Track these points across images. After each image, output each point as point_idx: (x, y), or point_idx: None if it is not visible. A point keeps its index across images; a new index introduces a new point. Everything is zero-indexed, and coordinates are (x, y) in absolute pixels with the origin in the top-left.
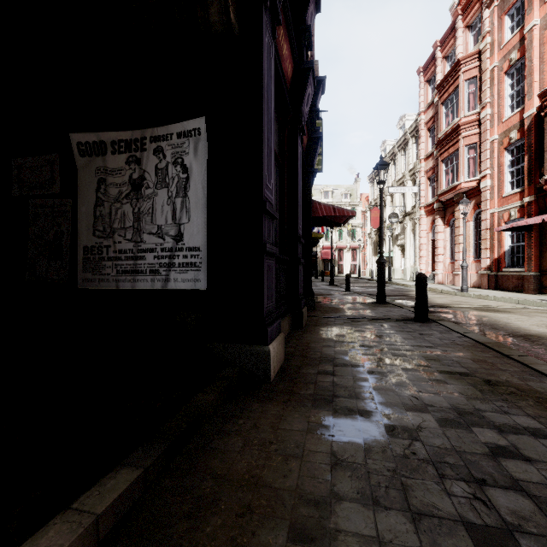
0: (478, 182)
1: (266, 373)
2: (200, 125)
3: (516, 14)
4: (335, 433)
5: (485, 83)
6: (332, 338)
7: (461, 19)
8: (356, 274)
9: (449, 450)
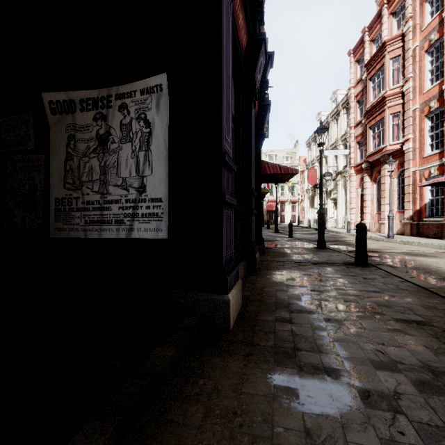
0: (401, 145)
1: (225, 321)
2: (162, 81)
3: (435, 0)
4: (305, 400)
5: (407, 60)
6: (283, 282)
7: (387, 7)
8: (296, 223)
9: (442, 430)
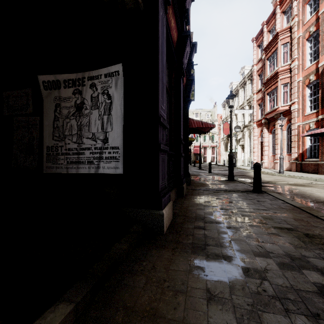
0: (289, 106)
1: (161, 228)
2: (119, 68)
3: (313, 3)
4: (208, 273)
5: (294, 46)
6: (202, 204)
7: (279, 7)
8: (214, 162)
9: (289, 288)
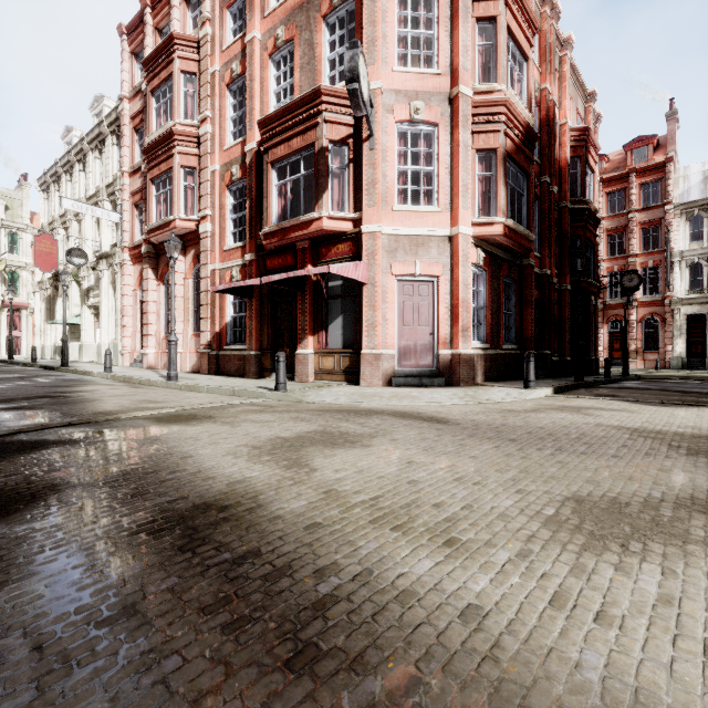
0: (198, 224)
1: None
2: None
3: (239, 17)
4: None
5: (205, 87)
6: None
7: None
8: (21, 355)
9: None
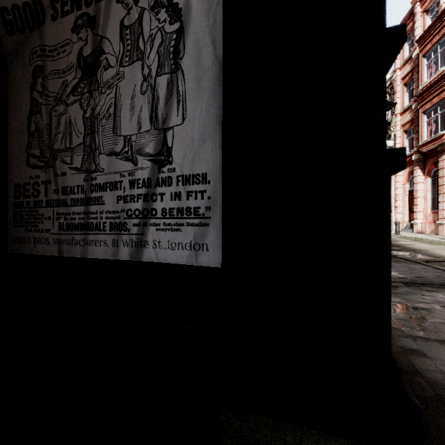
0: None
1: None
2: None
3: None
4: None
5: None
6: (397, 328)
7: None
8: None
9: None
